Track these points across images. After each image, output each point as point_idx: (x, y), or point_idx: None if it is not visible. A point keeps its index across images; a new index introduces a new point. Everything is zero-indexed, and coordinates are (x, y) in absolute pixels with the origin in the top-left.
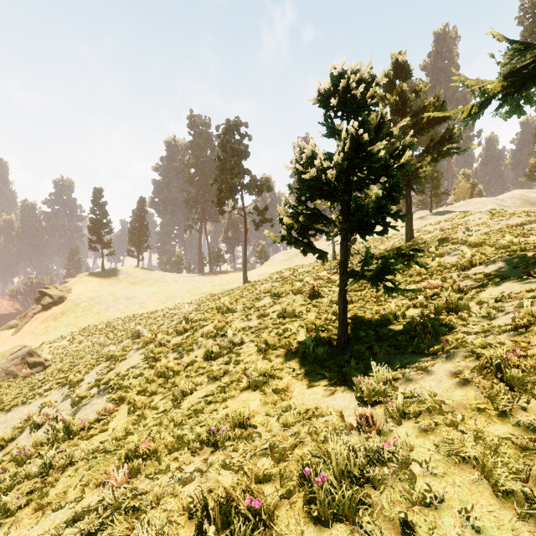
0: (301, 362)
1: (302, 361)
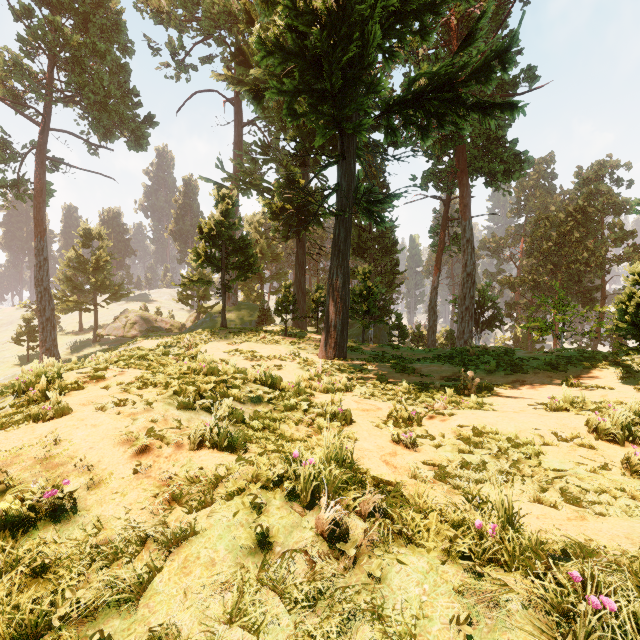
0: (18, 365)
1: (18, 365)
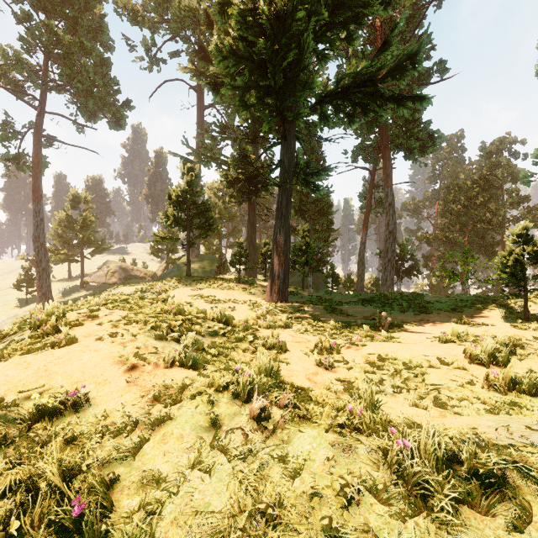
0: (18, 307)
1: (18, 307)
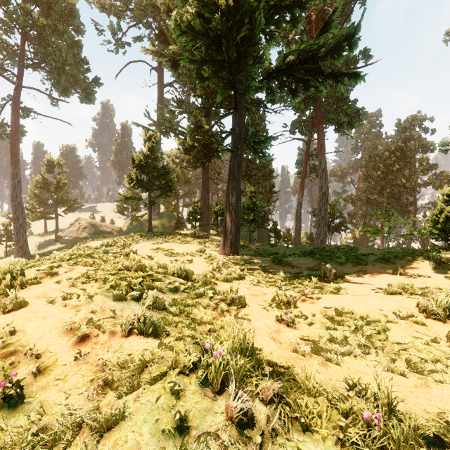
0: None
1: None
